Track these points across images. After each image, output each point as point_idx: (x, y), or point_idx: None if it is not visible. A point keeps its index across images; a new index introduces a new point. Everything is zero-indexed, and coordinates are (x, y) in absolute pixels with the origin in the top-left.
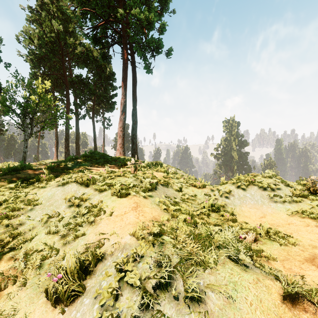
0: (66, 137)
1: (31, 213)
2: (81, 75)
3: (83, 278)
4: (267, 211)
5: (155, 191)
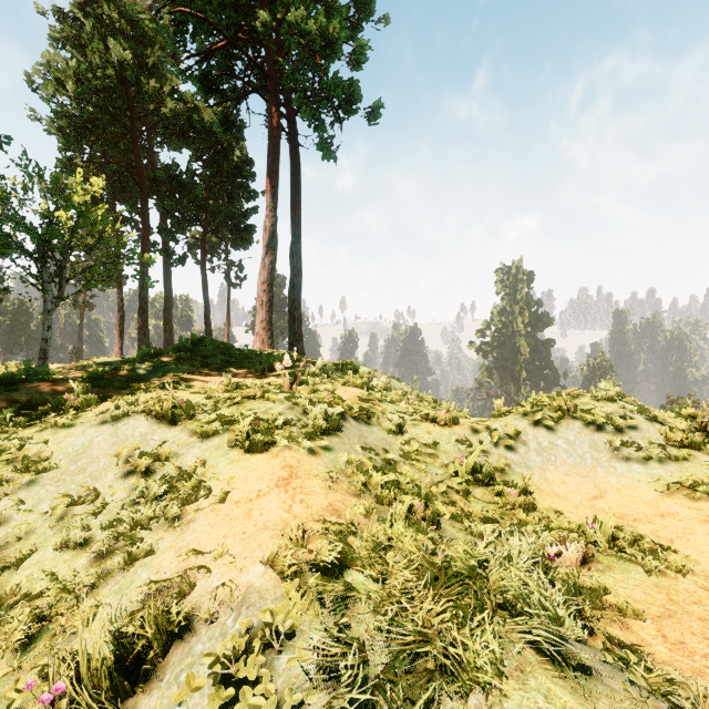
0: (141, 305)
1: (29, 493)
2: (175, 164)
3: (128, 691)
4: (608, 482)
5: (338, 434)
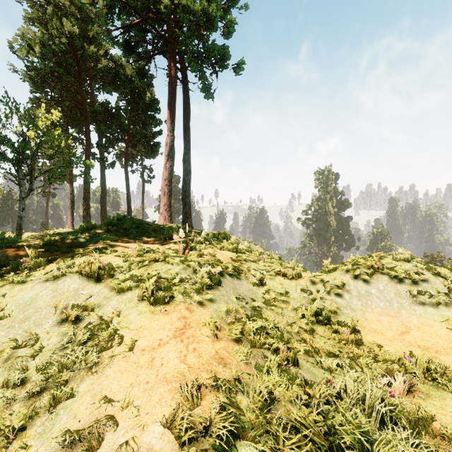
0: (85, 194)
1: None
2: (107, 102)
3: None
4: (411, 321)
5: (218, 288)
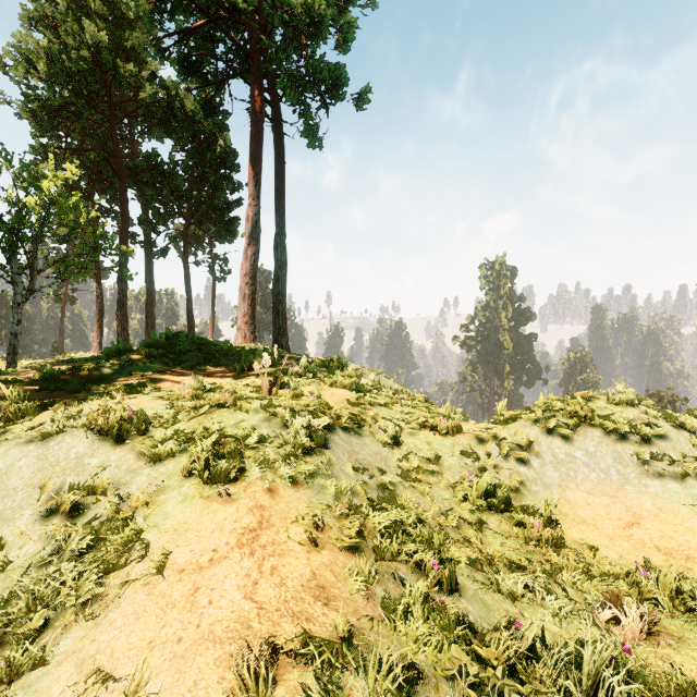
0: (120, 299)
1: None
2: (155, 153)
3: None
4: (641, 504)
5: (324, 452)
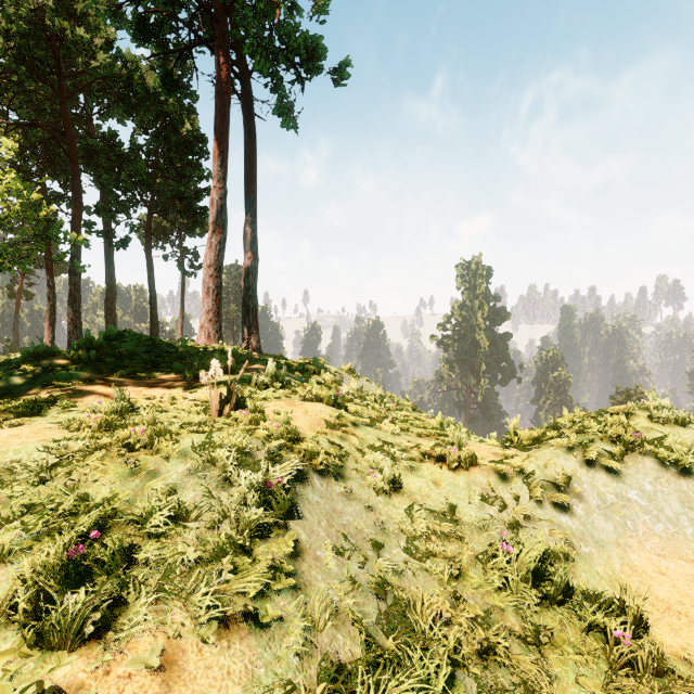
0: (71, 293)
1: None
2: (112, 133)
3: None
4: None
5: (288, 526)
